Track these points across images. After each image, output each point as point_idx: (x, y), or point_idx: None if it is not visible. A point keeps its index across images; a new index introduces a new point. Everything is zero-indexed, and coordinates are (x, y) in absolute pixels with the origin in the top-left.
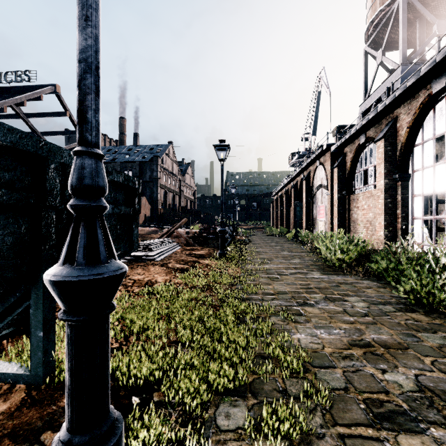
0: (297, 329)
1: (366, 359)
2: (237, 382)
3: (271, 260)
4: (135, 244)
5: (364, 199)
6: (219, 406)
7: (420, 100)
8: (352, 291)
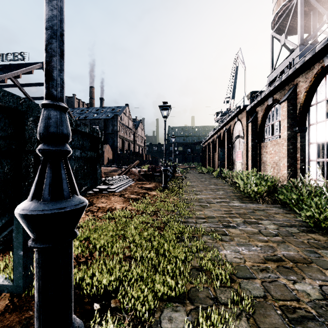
0: (223, 247)
1: (279, 272)
2: (178, 291)
3: (202, 192)
4: (98, 181)
5: (271, 146)
6: (164, 311)
7: (315, 71)
8: (264, 216)
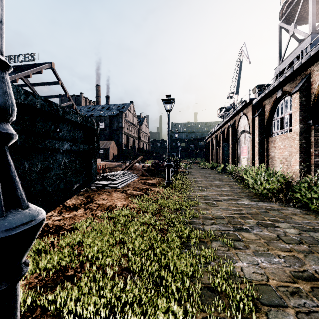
0: (238, 256)
1: (316, 297)
2: None
3: (207, 188)
4: (94, 177)
5: (280, 140)
6: None
7: None
8: (280, 217)
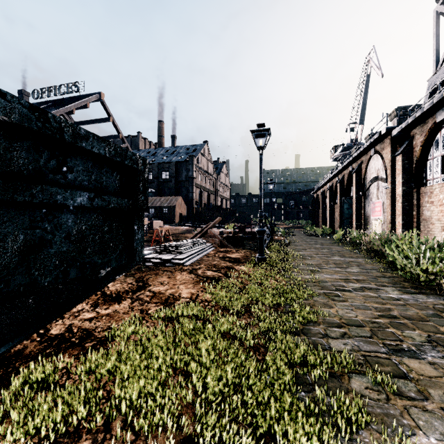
0: (412, 419)
1: None
2: None
3: (321, 267)
4: (138, 255)
5: (442, 192)
6: None
7: None
8: None
